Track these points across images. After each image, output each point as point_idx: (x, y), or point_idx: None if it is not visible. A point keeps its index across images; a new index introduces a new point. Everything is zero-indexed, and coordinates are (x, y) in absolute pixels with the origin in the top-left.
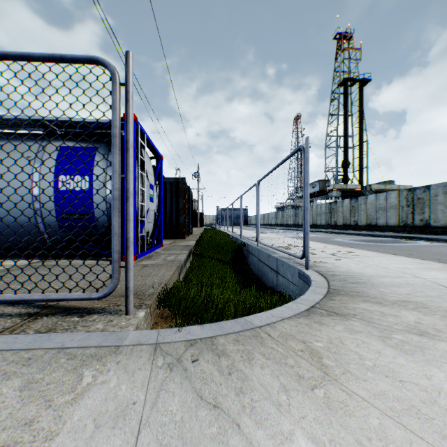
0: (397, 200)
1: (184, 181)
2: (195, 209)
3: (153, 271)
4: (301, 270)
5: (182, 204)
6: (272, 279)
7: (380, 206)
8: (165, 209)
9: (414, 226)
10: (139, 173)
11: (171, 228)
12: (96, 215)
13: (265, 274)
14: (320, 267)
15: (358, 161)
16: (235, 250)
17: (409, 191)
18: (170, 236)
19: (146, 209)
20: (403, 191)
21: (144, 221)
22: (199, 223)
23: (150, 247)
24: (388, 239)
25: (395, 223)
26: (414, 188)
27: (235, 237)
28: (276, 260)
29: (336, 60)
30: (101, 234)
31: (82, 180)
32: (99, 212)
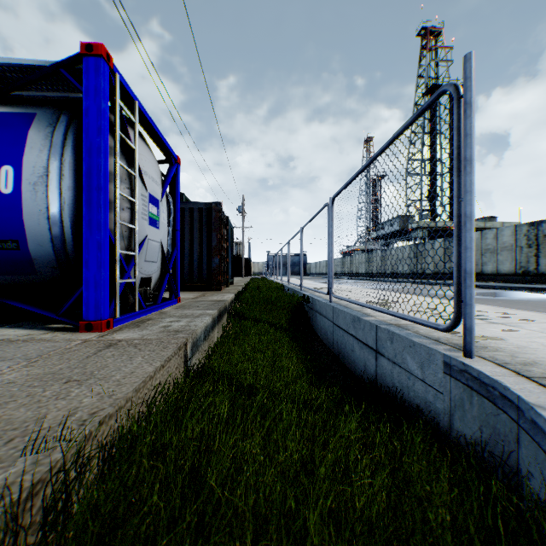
0: (512, 238)
1: (218, 208)
2: (241, 254)
3: (114, 361)
4: (455, 359)
5: (216, 241)
6: (363, 362)
7: (488, 247)
8: (191, 248)
9: (539, 274)
10: (117, 165)
11: (200, 274)
12: (31, 242)
13: (347, 349)
14: (491, 351)
15: (449, 192)
16: (293, 307)
17: (531, 225)
18: (199, 287)
19: (140, 238)
20: (522, 226)
21: (134, 258)
22: (245, 272)
23: (153, 304)
24: (508, 291)
25: (510, 270)
26: (539, 221)
27: (293, 288)
28: (374, 328)
29: (420, 62)
30: (45, 279)
31: (1, 174)
32: (36, 237)
